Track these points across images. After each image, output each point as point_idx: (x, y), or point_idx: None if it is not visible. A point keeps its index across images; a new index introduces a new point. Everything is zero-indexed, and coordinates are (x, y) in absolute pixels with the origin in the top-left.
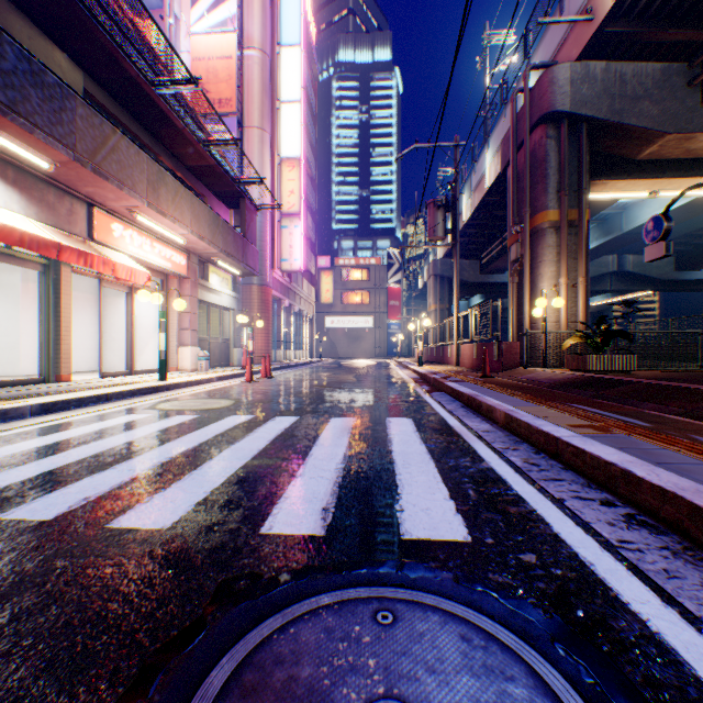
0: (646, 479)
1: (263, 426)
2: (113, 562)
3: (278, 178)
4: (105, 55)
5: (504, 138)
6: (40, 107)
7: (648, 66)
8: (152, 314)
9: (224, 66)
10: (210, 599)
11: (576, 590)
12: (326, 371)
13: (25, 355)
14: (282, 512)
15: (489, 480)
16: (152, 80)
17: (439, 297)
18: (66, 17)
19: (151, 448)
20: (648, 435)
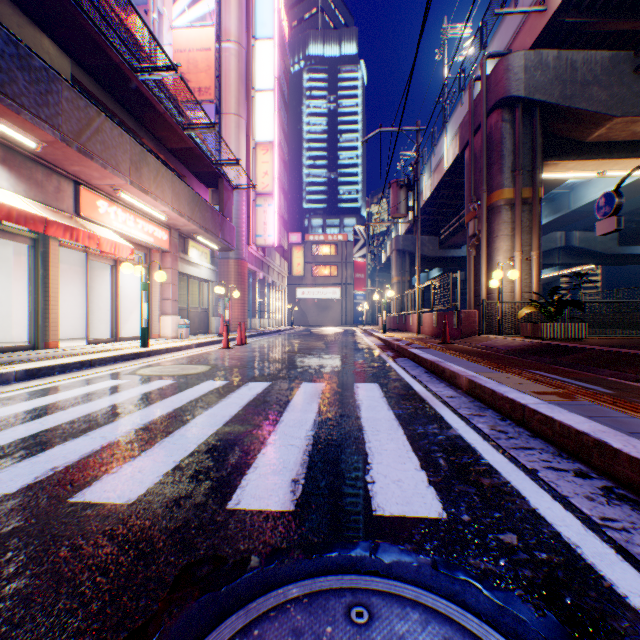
0: (624, 451)
1: (236, 392)
2: (70, 544)
3: (253, 161)
4: (91, 43)
5: (462, 123)
6: (26, 89)
7: (597, 54)
8: (136, 285)
9: (203, 57)
10: (168, 590)
11: (566, 579)
12: (297, 338)
13: (18, 323)
14: (251, 484)
15: (458, 448)
16: (134, 67)
17: (401, 270)
18: (53, 6)
19: (126, 414)
20: (613, 402)
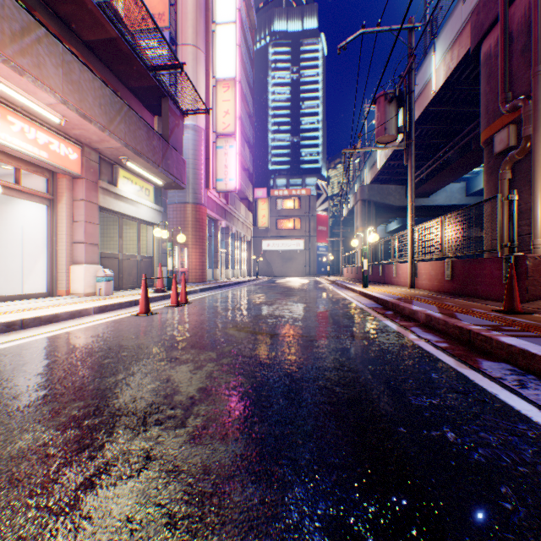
0: None
1: None
2: None
3: (214, 101)
4: None
5: (479, 4)
6: None
7: None
8: (41, 225)
9: None
10: None
11: None
12: (259, 293)
13: None
14: None
15: None
16: None
17: (366, 220)
18: None
19: None
20: None
